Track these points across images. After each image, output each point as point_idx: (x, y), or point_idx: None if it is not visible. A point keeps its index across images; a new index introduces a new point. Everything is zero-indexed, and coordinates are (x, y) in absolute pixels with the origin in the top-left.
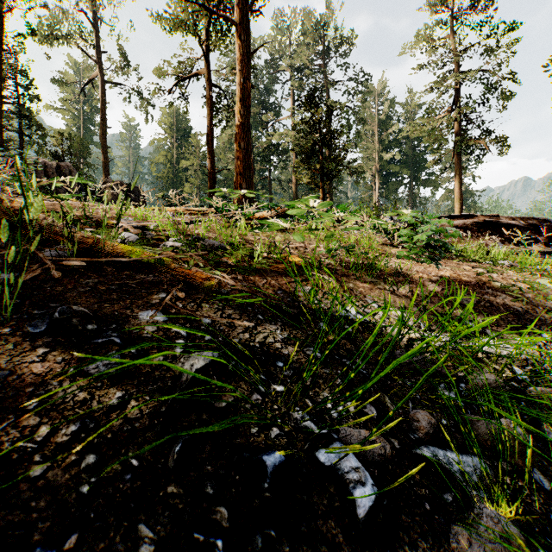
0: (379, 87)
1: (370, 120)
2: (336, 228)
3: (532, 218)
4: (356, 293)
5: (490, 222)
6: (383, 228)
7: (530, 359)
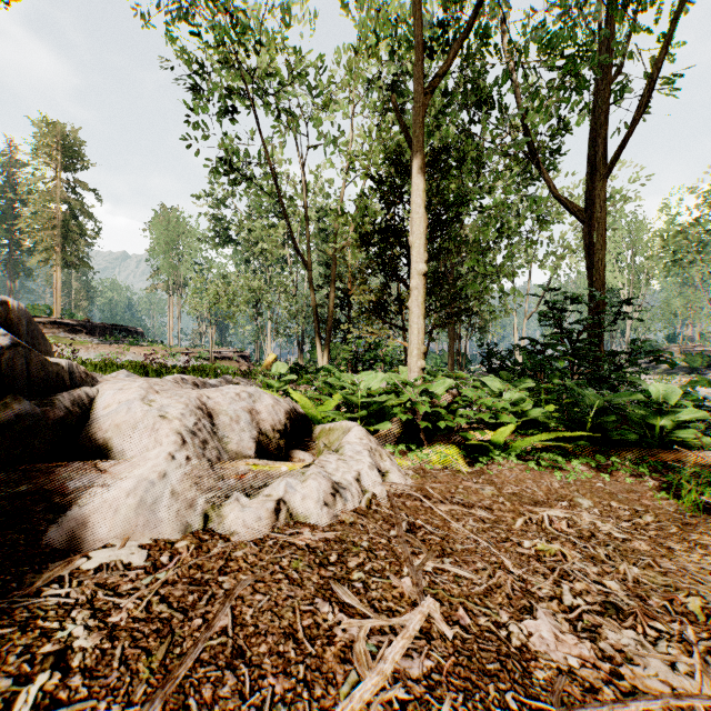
0: None
1: None
2: None
3: (83, 321)
4: None
5: (59, 322)
6: None
7: None
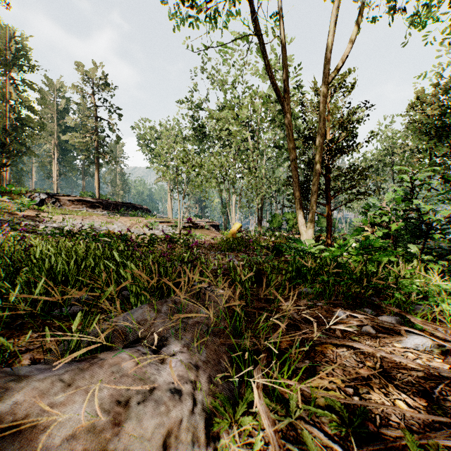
0: (57, 84)
1: (50, 105)
2: (1, 205)
3: (101, 199)
4: (5, 216)
5: (82, 200)
6: (21, 202)
7: (33, 224)
